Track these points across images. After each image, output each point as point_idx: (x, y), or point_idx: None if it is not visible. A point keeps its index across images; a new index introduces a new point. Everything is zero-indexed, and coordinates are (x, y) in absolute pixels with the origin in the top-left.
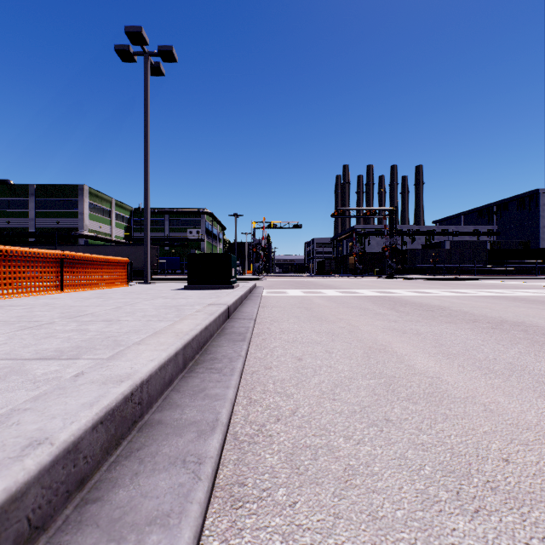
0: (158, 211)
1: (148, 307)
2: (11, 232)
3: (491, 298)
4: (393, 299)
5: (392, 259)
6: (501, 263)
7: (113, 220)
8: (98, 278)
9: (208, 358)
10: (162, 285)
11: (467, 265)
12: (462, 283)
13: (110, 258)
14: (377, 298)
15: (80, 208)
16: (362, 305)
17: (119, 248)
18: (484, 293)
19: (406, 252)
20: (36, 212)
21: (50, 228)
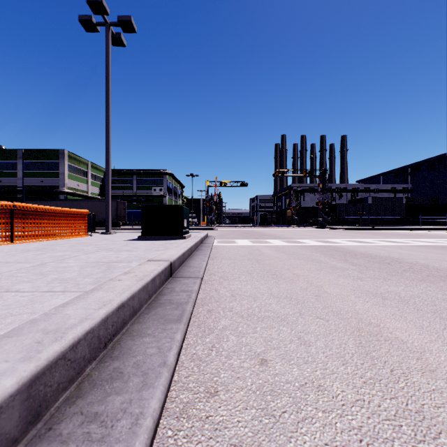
0: (128, 172)
1: (75, 265)
2: (2, 190)
3: (432, 248)
4: (339, 249)
5: (324, 212)
6: (416, 215)
7: (89, 180)
8: (55, 228)
9: (107, 372)
10: (120, 235)
11: (387, 217)
12: (388, 232)
13: (68, 210)
14: (323, 248)
15: (61, 169)
16: (312, 256)
17: (92, 202)
18: (419, 242)
19: (336, 206)
20: (23, 172)
21: (36, 186)
